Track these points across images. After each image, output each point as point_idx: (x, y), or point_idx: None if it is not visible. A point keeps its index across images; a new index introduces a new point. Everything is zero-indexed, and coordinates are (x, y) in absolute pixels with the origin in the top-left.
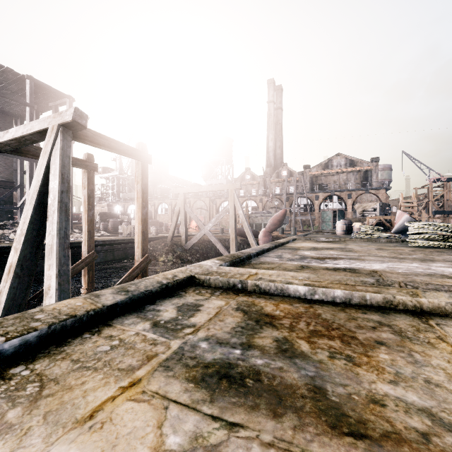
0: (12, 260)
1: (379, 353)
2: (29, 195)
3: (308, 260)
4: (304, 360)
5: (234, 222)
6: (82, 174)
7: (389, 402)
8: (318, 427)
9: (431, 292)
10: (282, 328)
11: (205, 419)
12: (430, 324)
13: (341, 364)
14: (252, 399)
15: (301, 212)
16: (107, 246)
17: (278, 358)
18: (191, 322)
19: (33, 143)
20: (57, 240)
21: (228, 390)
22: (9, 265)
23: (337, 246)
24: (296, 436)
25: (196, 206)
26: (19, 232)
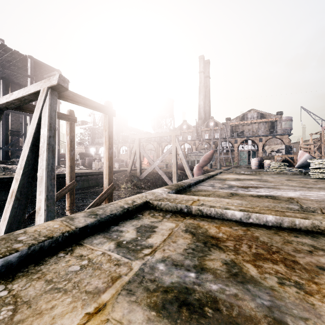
0: (14, 188)
1: None
2: (26, 140)
3: (236, 189)
4: (255, 286)
5: (175, 159)
6: (66, 124)
7: None
8: None
9: None
10: (227, 250)
11: None
12: None
13: (293, 292)
14: None
15: (224, 152)
16: (84, 176)
17: (231, 283)
18: (148, 243)
19: (30, 101)
20: (46, 173)
21: (189, 321)
22: (12, 191)
23: (255, 177)
24: None
25: (147, 148)
26: (19, 166)
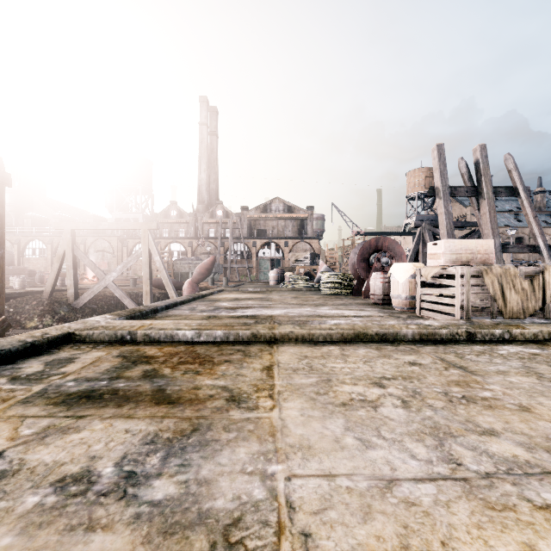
0: None
1: (221, 366)
2: None
3: (220, 311)
4: (161, 378)
5: (148, 270)
6: None
7: (204, 387)
8: (148, 405)
9: (284, 325)
10: (155, 363)
11: (60, 418)
12: (273, 347)
13: (188, 376)
14: (105, 403)
15: (238, 260)
16: None
17: (140, 380)
18: (60, 371)
19: None
20: None
21: (86, 403)
22: None
23: (260, 296)
24: (130, 411)
25: (96, 247)
26: None
